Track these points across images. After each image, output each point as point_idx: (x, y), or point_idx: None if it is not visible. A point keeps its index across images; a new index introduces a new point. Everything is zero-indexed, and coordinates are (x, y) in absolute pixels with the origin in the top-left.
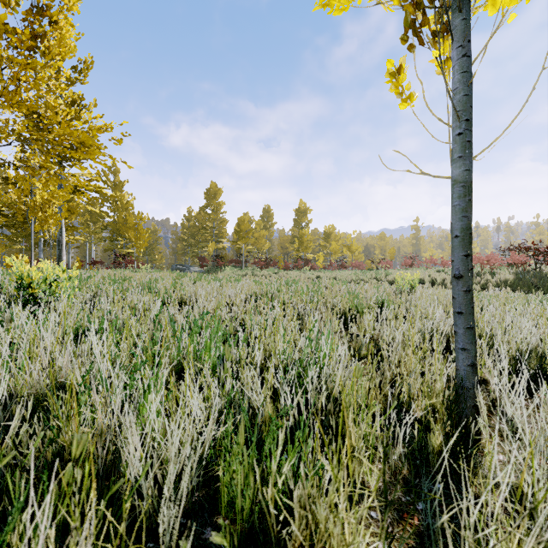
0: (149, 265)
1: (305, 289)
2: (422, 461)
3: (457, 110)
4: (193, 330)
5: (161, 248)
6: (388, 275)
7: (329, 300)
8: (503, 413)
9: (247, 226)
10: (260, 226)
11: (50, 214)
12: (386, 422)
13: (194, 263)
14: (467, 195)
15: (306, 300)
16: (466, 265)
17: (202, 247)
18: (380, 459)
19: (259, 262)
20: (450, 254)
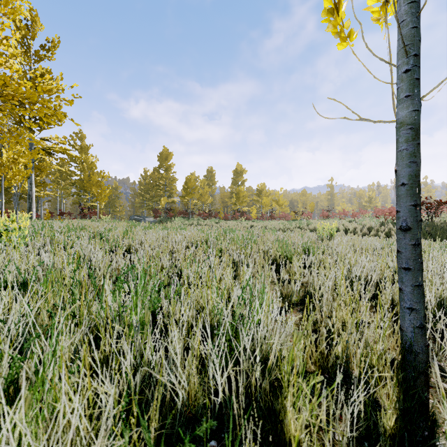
0: (109, 216)
1: (240, 237)
2: (371, 443)
3: (404, 44)
4: (116, 286)
5: (121, 202)
6: (309, 224)
7: (261, 246)
8: (440, 368)
9: (193, 184)
10: (204, 184)
11: (16, 171)
12: (333, 406)
13: (150, 214)
14: (416, 138)
15: (241, 248)
16: (414, 216)
17: (156, 201)
18: (323, 441)
19: (203, 213)
20: (358, 208)
